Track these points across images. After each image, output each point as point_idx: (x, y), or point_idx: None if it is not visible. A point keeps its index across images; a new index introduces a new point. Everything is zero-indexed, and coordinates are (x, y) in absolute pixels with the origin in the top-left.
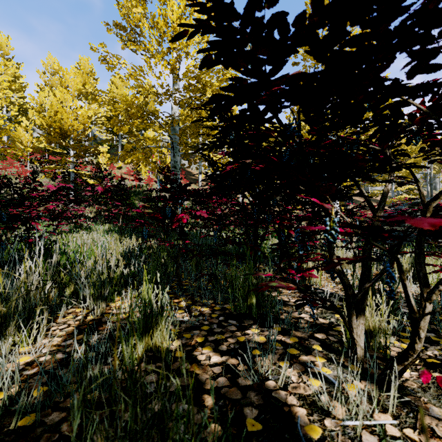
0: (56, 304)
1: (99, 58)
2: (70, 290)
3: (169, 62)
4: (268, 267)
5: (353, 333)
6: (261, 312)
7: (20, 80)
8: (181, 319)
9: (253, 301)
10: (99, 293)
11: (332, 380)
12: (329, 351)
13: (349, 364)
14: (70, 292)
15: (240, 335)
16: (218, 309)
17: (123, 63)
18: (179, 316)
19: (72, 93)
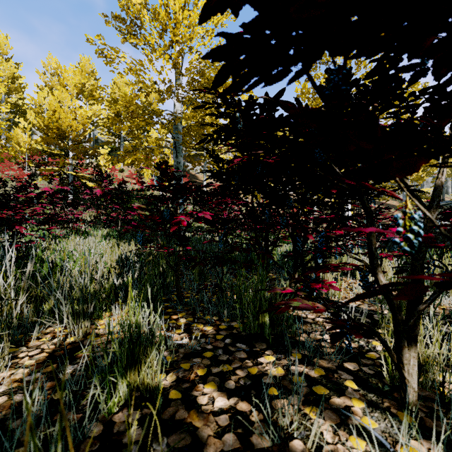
0: (31, 323)
1: (96, 51)
2: (49, 305)
3: (171, 56)
4: (279, 276)
5: (403, 371)
6: (275, 332)
7: (19, 80)
8: (180, 342)
9: (266, 320)
10: (81, 310)
11: (381, 440)
12: (366, 390)
13: (398, 411)
14: (50, 307)
15: (252, 366)
16: (224, 327)
17: (122, 56)
18: (177, 338)
19: (70, 92)
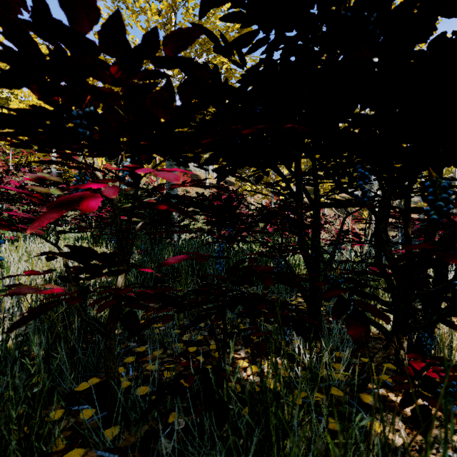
0: None
1: None
2: None
3: (161, 11)
4: None
5: None
6: None
7: None
8: None
9: None
10: None
11: None
12: None
13: None
14: None
15: None
16: None
17: None
18: None
19: None
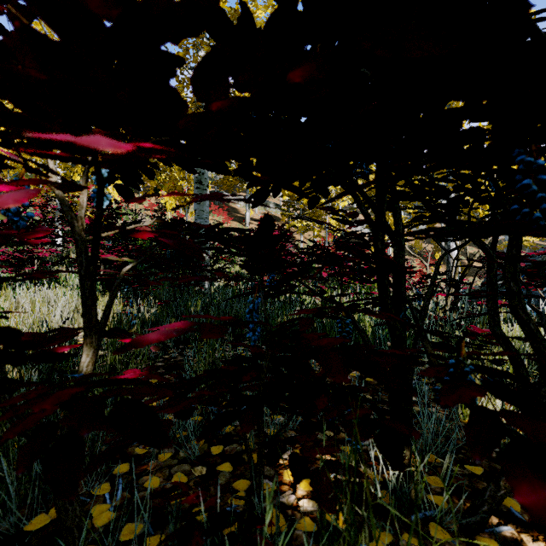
0: None
1: None
2: None
3: None
4: None
5: None
6: None
7: None
8: None
9: None
10: None
11: None
12: None
13: None
14: None
15: None
16: None
17: None
18: None
19: None
